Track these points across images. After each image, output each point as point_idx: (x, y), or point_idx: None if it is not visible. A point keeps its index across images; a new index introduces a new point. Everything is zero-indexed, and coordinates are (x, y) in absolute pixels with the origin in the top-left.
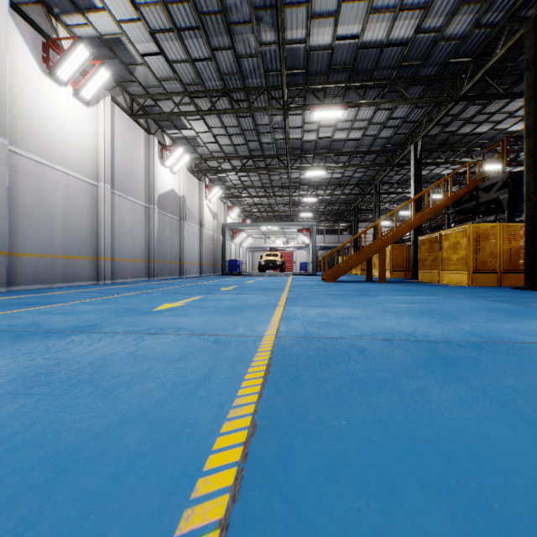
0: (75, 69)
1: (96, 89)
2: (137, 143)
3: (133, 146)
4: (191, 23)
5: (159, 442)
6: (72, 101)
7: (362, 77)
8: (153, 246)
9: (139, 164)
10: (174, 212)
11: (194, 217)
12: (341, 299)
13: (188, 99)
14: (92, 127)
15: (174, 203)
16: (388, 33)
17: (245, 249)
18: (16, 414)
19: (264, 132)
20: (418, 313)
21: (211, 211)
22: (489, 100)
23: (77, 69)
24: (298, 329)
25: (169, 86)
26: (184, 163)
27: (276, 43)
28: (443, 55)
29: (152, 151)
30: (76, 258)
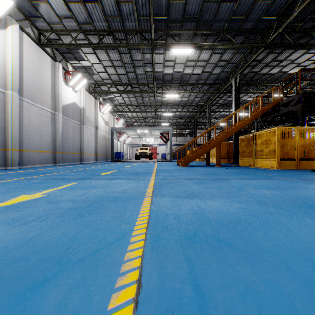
0: None
1: (2, 14)
2: (44, 66)
3: (41, 67)
4: None
5: None
6: None
7: (205, 27)
8: (58, 141)
9: (46, 81)
10: (76, 118)
11: (91, 123)
12: (202, 184)
13: (83, 36)
14: (1, 46)
15: (76, 112)
16: None
17: (127, 145)
18: None
19: (138, 65)
20: (302, 207)
21: (104, 120)
22: (285, 48)
23: None
24: (179, 277)
25: (68, 24)
26: (83, 84)
27: None
28: (258, 14)
29: (57, 73)
30: None
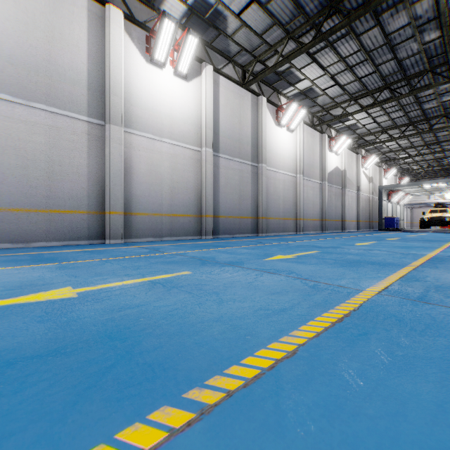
0: (289, 116)
1: (297, 122)
2: (315, 143)
3: (313, 145)
4: (361, 59)
5: (397, 261)
6: (286, 133)
7: None
8: (325, 209)
9: (316, 156)
10: (338, 183)
11: (352, 184)
12: None
13: (352, 102)
14: (294, 144)
15: (338, 176)
16: None
17: (402, 207)
18: (355, 256)
19: (427, 100)
20: None
21: (366, 177)
22: None
23: (290, 116)
24: (449, 254)
25: (339, 99)
26: (345, 145)
27: (440, 36)
28: None
29: (324, 145)
30: (287, 219)
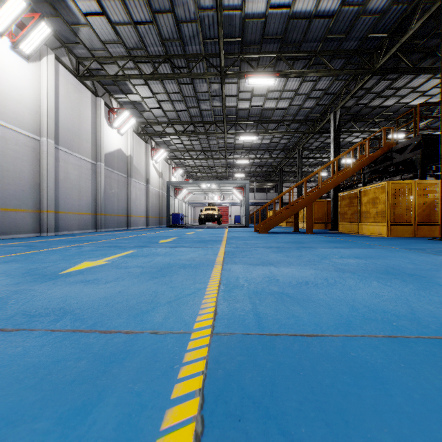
0: (12, 20)
1: (37, 44)
2: (83, 104)
3: (80, 106)
4: None
5: None
6: (10, 54)
7: (292, 49)
8: (100, 200)
9: (86, 123)
10: (122, 170)
11: (141, 175)
12: (281, 252)
13: (132, 64)
14: (34, 83)
15: (122, 162)
16: (316, 5)
17: (187, 204)
18: None
19: (203, 99)
20: (380, 273)
21: (156, 171)
22: (400, 73)
23: (14, 20)
24: (245, 310)
25: (114, 50)
26: (130, 125)
27: (214, 9)
28: (363, 30)
29: (99, 112)
30: (15, 210)
